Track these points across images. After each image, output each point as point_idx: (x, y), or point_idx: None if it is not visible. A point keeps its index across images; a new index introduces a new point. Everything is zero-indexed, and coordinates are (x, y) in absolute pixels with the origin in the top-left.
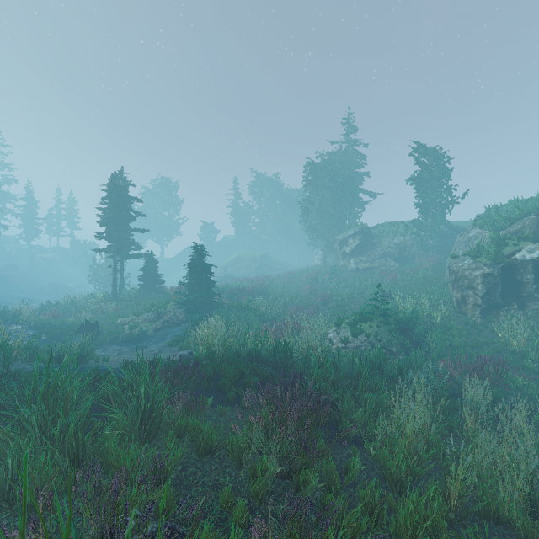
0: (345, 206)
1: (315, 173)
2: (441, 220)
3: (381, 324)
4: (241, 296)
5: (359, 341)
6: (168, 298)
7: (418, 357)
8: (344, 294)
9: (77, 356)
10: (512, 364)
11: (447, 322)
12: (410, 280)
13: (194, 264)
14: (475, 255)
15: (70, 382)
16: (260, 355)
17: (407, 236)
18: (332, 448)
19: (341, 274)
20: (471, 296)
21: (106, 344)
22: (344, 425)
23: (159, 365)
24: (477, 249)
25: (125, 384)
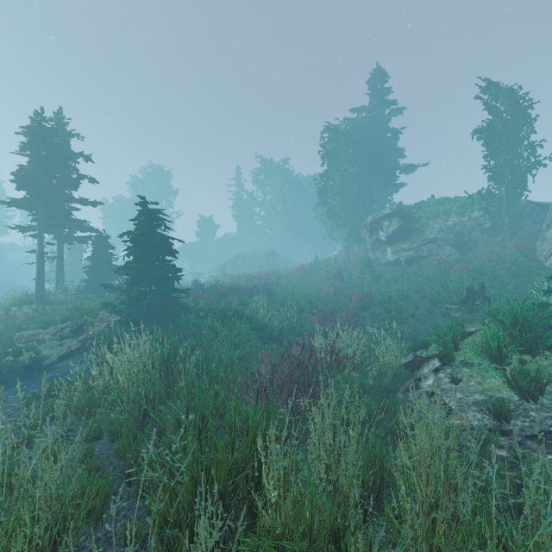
0: (374, 184)
1: (335, 141)
2: (521, 189)
3: None
4: (233, 296)
5: (547, 414)
6: None
7: None
8: (391, 293)
9: None
10: None
11: None
12: (495, 272)
13: (142, 235)
14: None
15: None
16: None
17: (465, 216)
18: None
19: (373, 269)
20: None
21: None
22: None
23: None
24: None
25: None
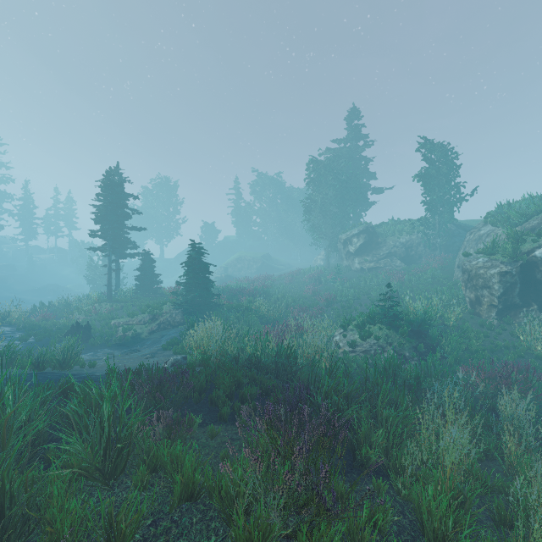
0: (349, 205)
1: (318, 171)
2: (449, 218)
3: (391, 326)
4: (241, 296)
5: (368, 344)
6: (166, 299)
7: (436, 363)
8: (349, 294)
9: (58, 361)
10: (538, 370)
11: (462, 324)
12: (418, 280)
13: (192, 262)
14: (490, 253)
15: (19, 400)
16: (260, 361)
17: (413, 235)
18: (349, 483)
19: (345, 274)
20: (486, 296)
21: (97, 348)
22: (363, 453)
23: (128, 379)
24: (492, 246)
25: (93, 400)
